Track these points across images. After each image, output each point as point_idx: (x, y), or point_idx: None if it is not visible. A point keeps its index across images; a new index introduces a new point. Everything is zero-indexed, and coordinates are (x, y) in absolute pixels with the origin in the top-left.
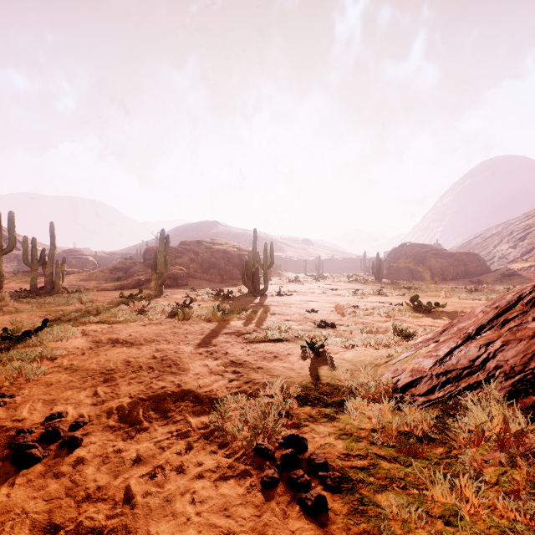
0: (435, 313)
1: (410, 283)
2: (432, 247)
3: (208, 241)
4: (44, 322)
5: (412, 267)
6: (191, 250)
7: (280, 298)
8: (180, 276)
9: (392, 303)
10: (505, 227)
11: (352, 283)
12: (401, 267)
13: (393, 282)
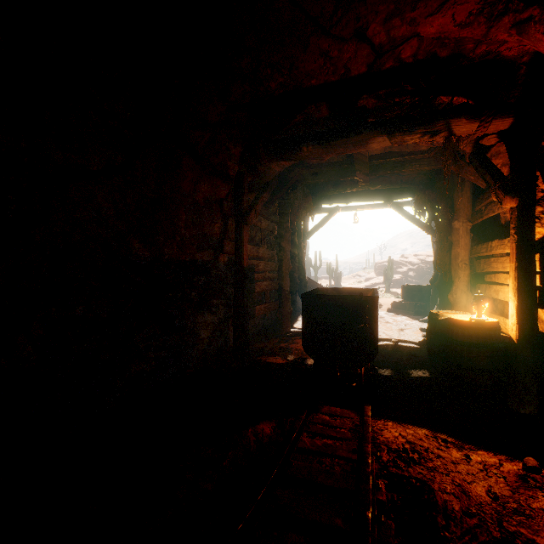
0: None
1: None
2: None
3: (424, 254)
4: None
5: None
6: (408, 262)
7: None
8: (399, 281)
9: None
10: None
11: None
12: None
13: None
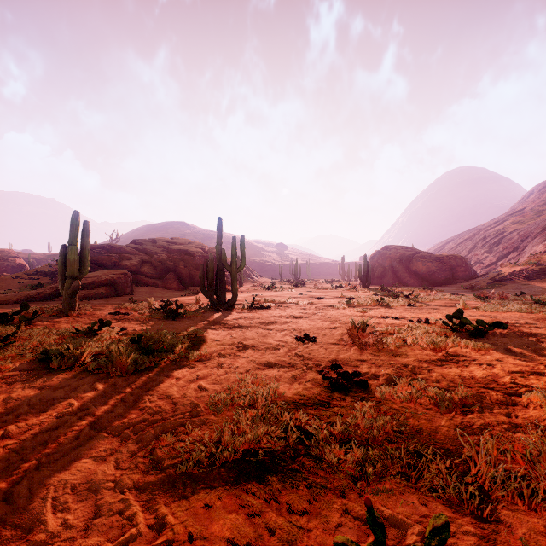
0: (494, 338)
1: (400, 289)
2: (417, 250)
3: (167, 239)
4: None
5: (397, 272)
6: (143, 250)
7: (254, 312)
8: (121, 282)
9: (409, 318)
10: (476, 233)
11: (337, 290)
12: (386, 271)
13: (383, 289)
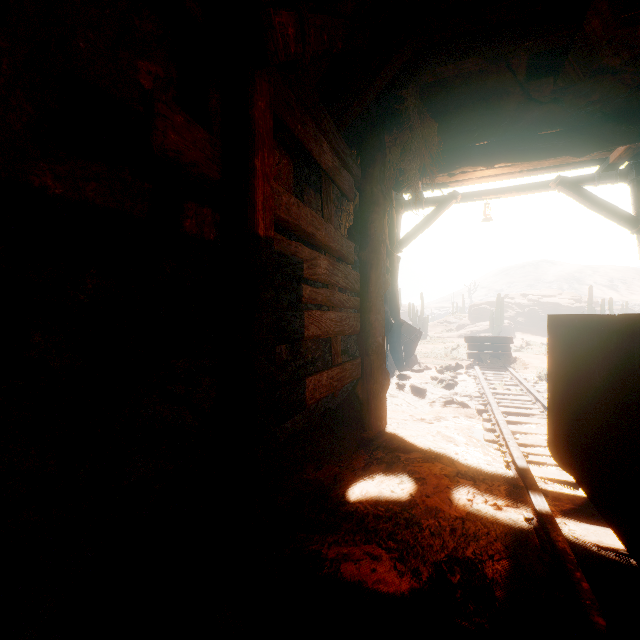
0: None
1: None
2: None
3: (535, 293)
4: (457, 346)
5: None
6: (515, 304)
7: None
8: (507, 329)
9: None
10: None
11: None
12: None
13: None
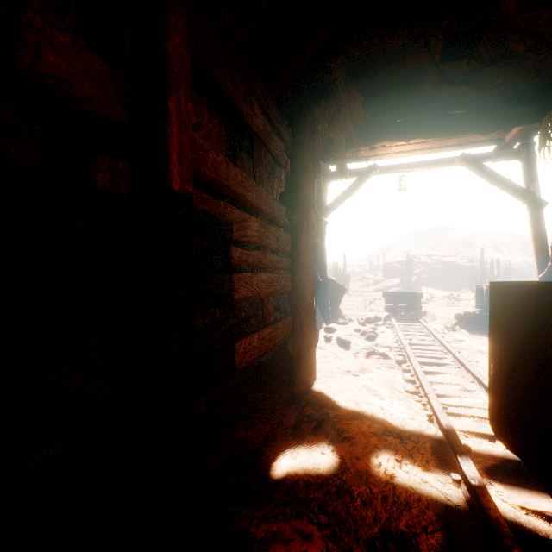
0: None
1: None
2: None
3: (437, 254)
4: (375, 299)
5: None
6: (421, 263)
7: None
8: (415, 284)
9: None
10: None
11: None
12: None
13: None
